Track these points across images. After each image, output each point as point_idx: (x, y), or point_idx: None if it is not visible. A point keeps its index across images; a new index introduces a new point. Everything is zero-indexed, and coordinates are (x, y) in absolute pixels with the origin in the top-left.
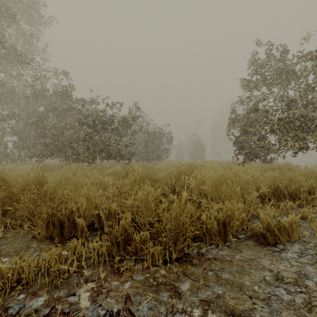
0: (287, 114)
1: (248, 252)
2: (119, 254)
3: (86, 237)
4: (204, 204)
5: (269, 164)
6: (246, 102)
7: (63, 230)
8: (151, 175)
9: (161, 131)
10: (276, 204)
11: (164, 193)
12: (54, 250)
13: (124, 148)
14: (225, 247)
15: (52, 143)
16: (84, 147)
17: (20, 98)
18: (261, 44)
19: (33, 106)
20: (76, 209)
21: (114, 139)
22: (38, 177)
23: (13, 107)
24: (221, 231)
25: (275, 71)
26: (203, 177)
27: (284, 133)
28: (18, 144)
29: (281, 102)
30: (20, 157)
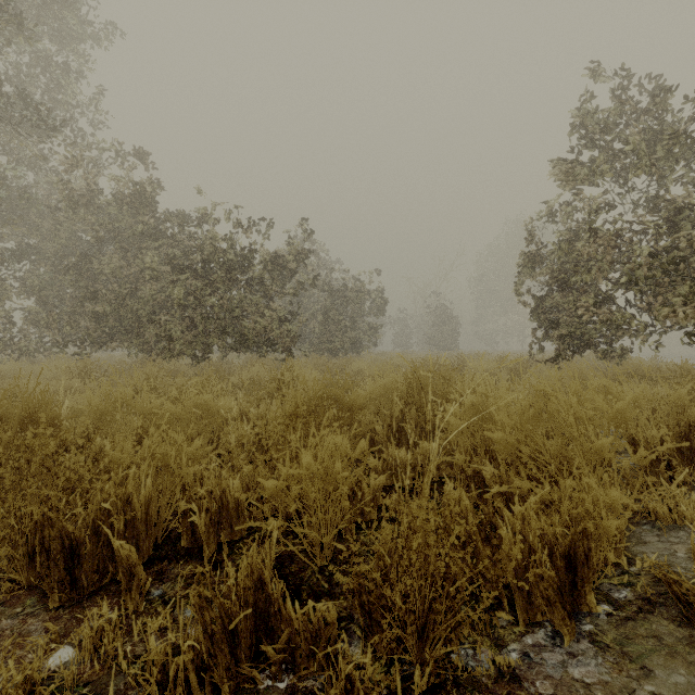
0: (670, 241)
1: (678, 679)
2: (234, 673)
3: (143, 594)
4: (488, 478)
5: (617, 362)
6: (563, 215)
7: (77, 568)
8: (339, 393)
9: (360, 285)
10: (690, 479)
11: (372, 438)
12: (4, 675)
13: (276, 324)
14: (582, 643)
15: (112, 313)
16: (185, 323)
17: (41, 211)
18: (600, 76)
19: (71, 229)
20: (121, 502)
21: (252, 304)
22: (33, 402)
23: (25, 231)
24: (561, 579)
25: (641, 136)
26: (482, 400)
27: (663, 288)
28: (38, 317)
29: (651, 214)
30: (41, 346)
